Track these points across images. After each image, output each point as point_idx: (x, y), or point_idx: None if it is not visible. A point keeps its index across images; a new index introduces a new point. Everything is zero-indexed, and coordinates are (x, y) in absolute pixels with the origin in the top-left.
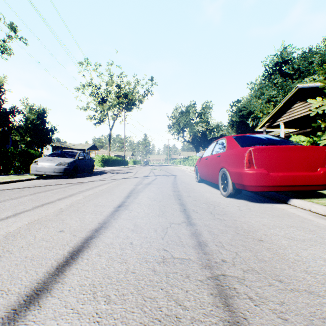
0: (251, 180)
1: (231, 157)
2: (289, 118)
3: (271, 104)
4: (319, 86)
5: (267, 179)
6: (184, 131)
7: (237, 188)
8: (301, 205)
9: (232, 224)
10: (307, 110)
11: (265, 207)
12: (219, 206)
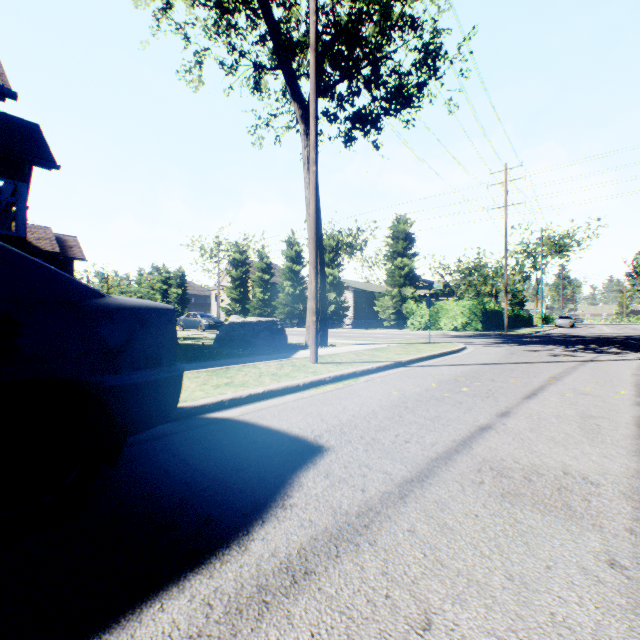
0: None
1: None
2: None
3: None
4: None
5: None
6: None
7: None
8: None
9: None
10: None
11: None
12: None
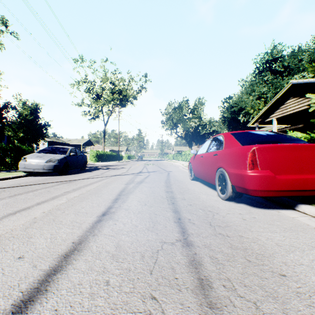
0: (255, 183)
1: (230, 156)
2: (282, 114)
3: (262, 100)
4: (313, 81)
5: (274, 182)
6: (177, 126)
7: (237, 191)
8: (313, 212)
9: (238, 243)
10: (301, 106)
11: (271, 214)
12: (218, 213)
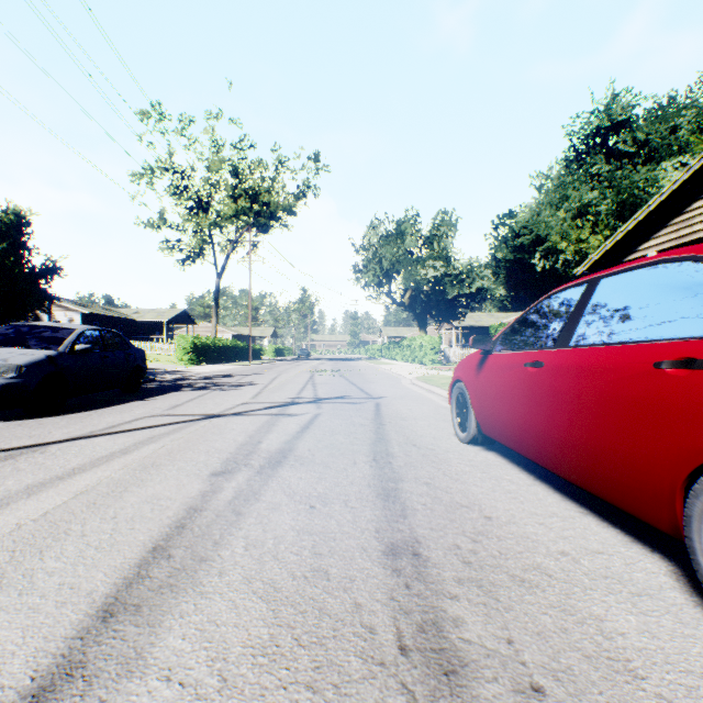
0: None
1: None
2: (678, 239)
3: (585, 221)
4: None
5: None
6: (391, 279)
7: None
8: None
9: None
10: None
11: None
12: None
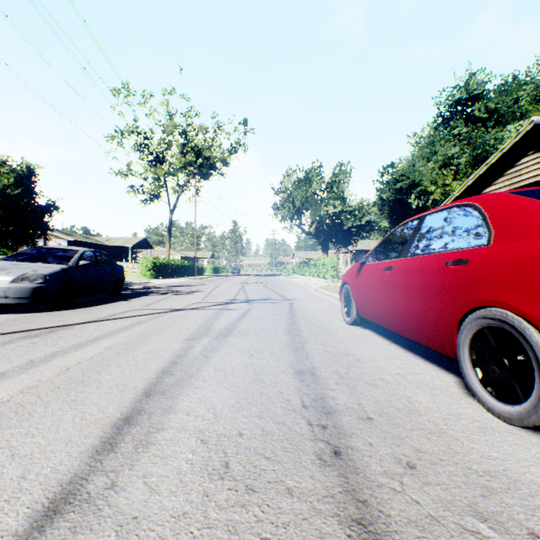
0: None
1: None
2: (511, 185)
3: (449, 170)
4: None
5: None
6: (301, 214)
7: None
8: None
9: None
10: None
11: None
12: None
